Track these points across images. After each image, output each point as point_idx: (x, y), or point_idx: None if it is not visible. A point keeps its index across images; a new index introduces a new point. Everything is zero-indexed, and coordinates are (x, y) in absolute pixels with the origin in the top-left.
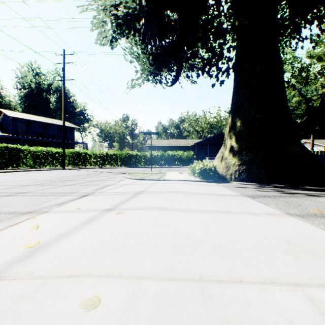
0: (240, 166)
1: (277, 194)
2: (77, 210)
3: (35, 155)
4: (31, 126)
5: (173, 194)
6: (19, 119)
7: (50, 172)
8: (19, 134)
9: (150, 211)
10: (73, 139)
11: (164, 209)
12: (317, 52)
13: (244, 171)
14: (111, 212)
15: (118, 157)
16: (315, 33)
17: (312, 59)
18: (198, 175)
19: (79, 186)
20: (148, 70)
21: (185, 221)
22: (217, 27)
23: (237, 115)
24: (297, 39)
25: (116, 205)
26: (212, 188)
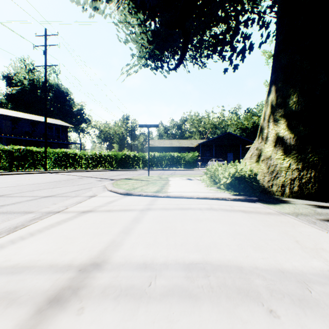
0: (304, 171)
1: None
2: None
3: (11, 155)
4: (18, 124)
5: (214, 317)
6: (3, 115)
7: (14, 178)
8: (4, 133)
9: None
10: (66, 139)
11: None
12: None
13: (312, 180)
14: None
15: (113, 158)
16: None
17: None
18: (226, 187)
19: None
20: (145, 51)
21: None
22: None
23: (290, 85)
24: None
25: None
26: (283, 226)
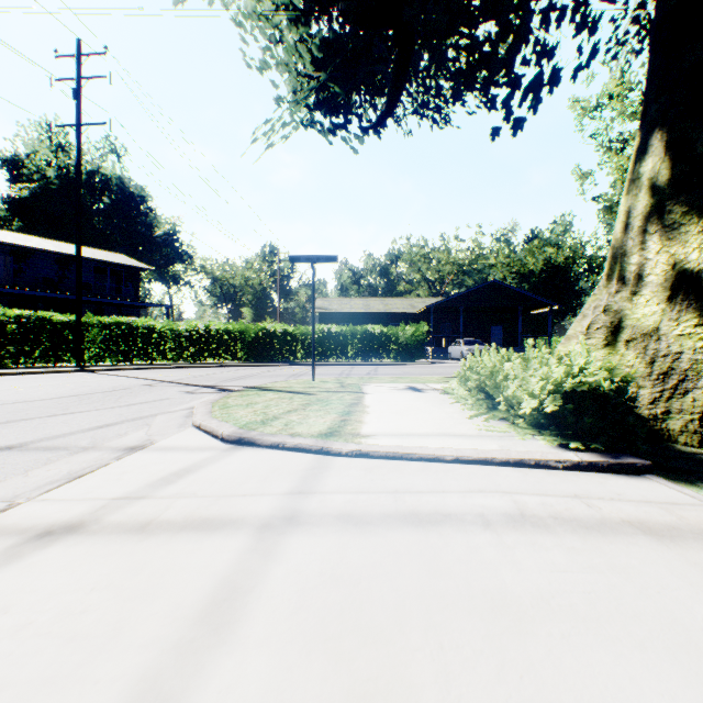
0: None
1: None
2: None
3: None
4: (27, 263)
5: None
6: None
7: None
8: None
9: None
10: (135, 297)
11: None
12: None
13: None
14: None
15: (236, 337)
16: None
17: None
18: (535, 419)
19: None
20: (308, 88)
21: None
22: None
23: None
24: None
25: None
26: None
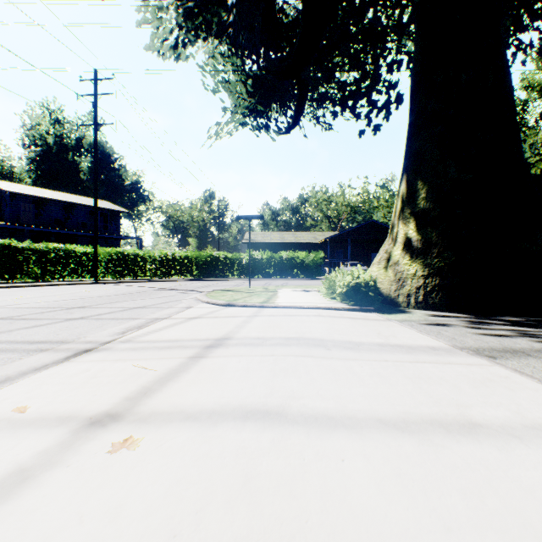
0: (429, 278)
1: (538, 346)
2: (9, 419)
3: (44, 257)
4: (44, 209)
5: (297, 348)
6: (22, 195)
7: (63, 290)
8: (23, 222)
9: (231, 432)
10: (117, 232)
11: (277, 418)
12: (540, 79)
13: (436, 289)
14: (103, 433)
15: (193, 261)
16: (536, 46)
17: (531, 91)
18: (343, 296)
19: (93, 322)
20: (244, 106)
21: (359, 504)
22: (371, 23)
23: (419, 177)
24: (515, 47)
25: (136, 394)
26: (378, 326)
